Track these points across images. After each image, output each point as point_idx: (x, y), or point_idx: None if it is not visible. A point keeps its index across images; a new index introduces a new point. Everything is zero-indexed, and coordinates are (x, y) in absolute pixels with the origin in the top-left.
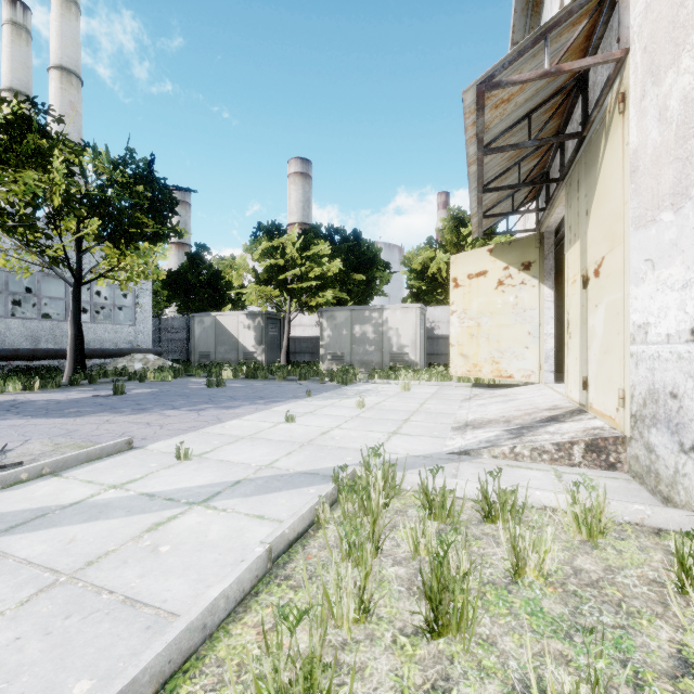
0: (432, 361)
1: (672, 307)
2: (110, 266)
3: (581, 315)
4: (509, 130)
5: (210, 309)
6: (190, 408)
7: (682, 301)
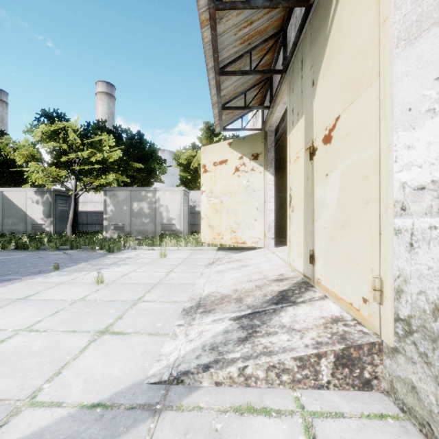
0: (194, 229)
1: None
2: None
3: (306, 188)
4: None
5: (9, 187)
6: None
7: None
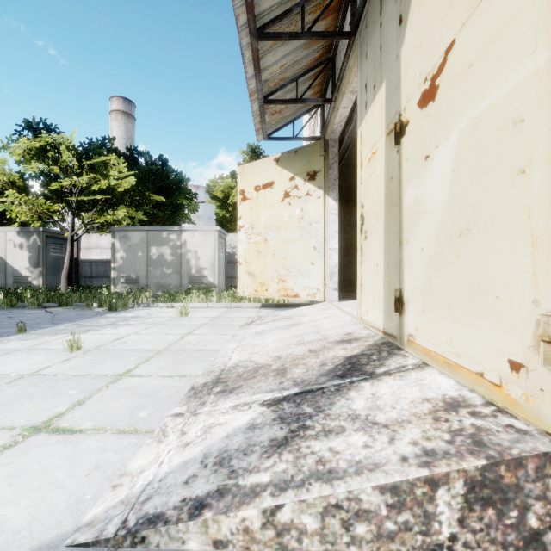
0: (233, 284)
1: None
2: None
3: (388, 194)
4: None
5: None
6: None
7: None
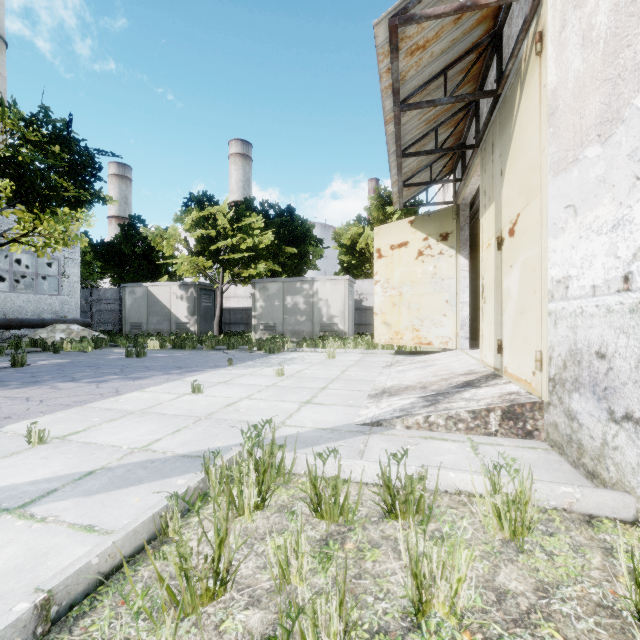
0: (360, 331)
1: (599, 253)
2: (23, 230)
3: (496, 277)
4: (425, 86)
5: (146, 281)
6: (92, 379)
7: (612, 245)
